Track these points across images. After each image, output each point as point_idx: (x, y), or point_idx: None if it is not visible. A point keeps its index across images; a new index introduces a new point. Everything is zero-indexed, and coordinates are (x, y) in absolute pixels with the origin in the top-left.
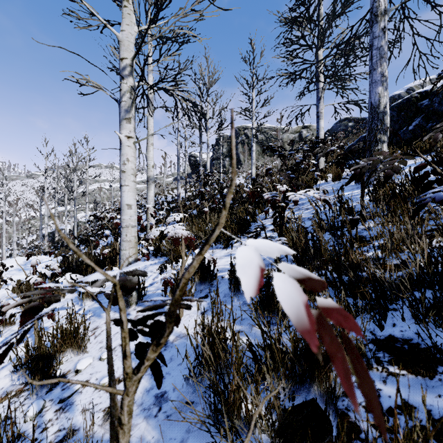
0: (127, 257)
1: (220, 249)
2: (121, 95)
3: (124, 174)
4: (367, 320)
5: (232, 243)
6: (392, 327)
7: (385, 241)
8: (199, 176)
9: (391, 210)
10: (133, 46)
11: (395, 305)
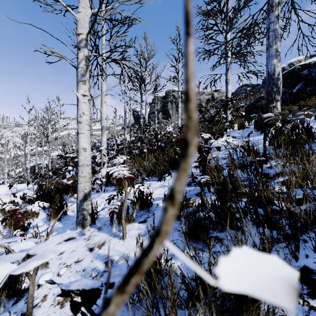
0: (83, 189)
1: (155, 181)
2: (78, 62)
3: (80, 124)
4: (282, 249)
5: (164, 177)
6: (305, 258)
7: (287, 178)
8: (139, 126)
9: (289, 153)
10: (87, 25)
11: (305, 236)
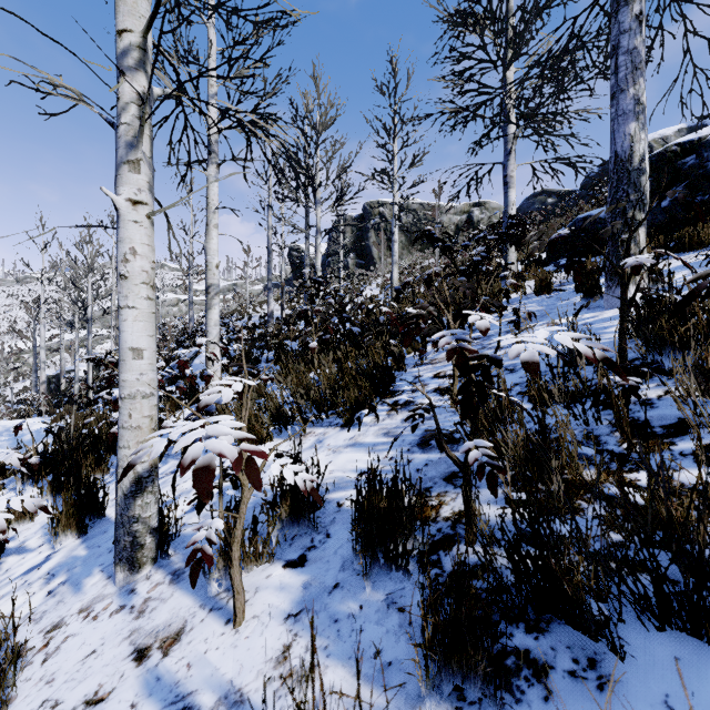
0: None
1: (336, 428)
2: (118, 110)
3: (125, 283)
4: None
5: (359, 419)
6: None
7: (708, 442)
8: (301, 284)
9: (704, 366)
10: (147, 7)
11: None
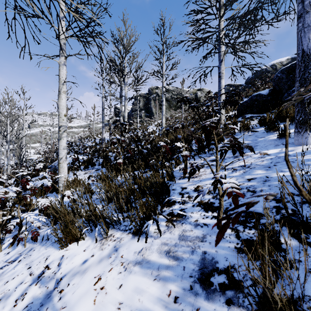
0: None
1: (129, 235)
2: None
3: None
4: None
5: (146, 231)
6: None
7: None
8: (116, 125)
9: None
10: None
11: None
